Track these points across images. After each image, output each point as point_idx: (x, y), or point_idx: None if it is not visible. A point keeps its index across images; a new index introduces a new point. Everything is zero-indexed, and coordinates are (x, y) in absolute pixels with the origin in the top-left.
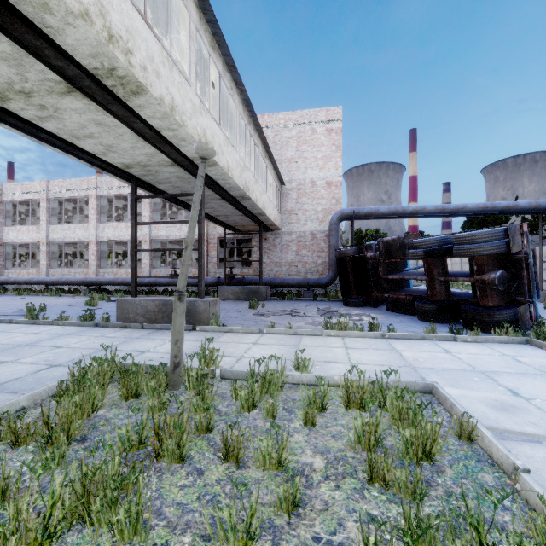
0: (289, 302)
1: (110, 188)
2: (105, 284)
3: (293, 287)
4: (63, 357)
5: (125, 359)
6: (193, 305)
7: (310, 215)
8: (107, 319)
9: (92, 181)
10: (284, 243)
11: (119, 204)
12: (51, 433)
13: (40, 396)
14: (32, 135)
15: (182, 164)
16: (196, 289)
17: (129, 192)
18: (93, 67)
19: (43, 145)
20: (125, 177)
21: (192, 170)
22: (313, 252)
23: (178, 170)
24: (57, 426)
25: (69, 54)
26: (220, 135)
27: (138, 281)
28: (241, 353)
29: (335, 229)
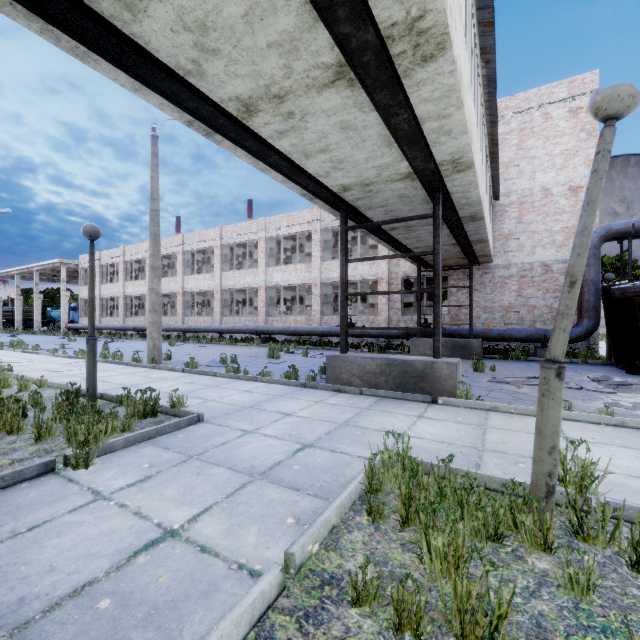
0: (519, 363)
1: (278, 229)
2: (276, 333)
3: (518, 341)
4: (306, 432)
5: (447, 463)
6: (430, 368)
7: (540, 238)
8: (312, 378)
9: (261, 222)
10: (497, 280)
11: (284, 245)
12: (462, 628)
13: (343, 507)
14: (262, 160)
15: (421, 174)
16: (374, 341)
17: (298, 231)
18: (389, 24)
19: (265, 173)
20: (335, 204)
21: (428, 182)
22: (546, 291)
23: (408, 185)
24: (466, 613)
25: (369, 6)
26: (475, 125)
27: (311, 330)
28: (568, 457)
29: (595, 255)
